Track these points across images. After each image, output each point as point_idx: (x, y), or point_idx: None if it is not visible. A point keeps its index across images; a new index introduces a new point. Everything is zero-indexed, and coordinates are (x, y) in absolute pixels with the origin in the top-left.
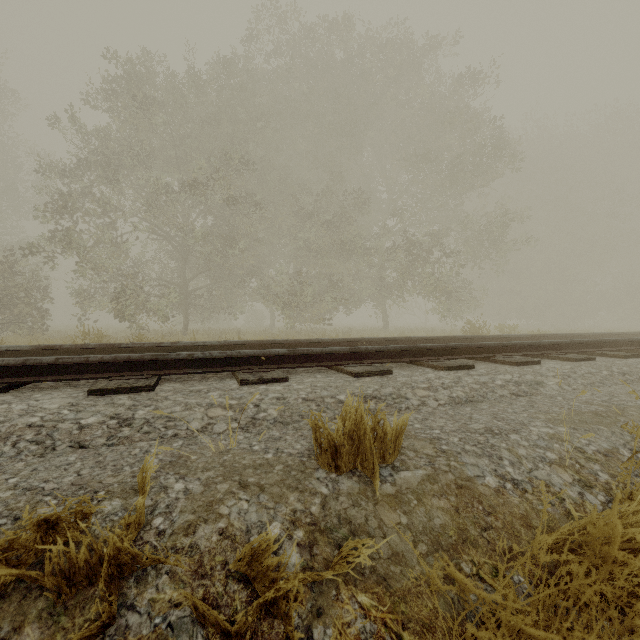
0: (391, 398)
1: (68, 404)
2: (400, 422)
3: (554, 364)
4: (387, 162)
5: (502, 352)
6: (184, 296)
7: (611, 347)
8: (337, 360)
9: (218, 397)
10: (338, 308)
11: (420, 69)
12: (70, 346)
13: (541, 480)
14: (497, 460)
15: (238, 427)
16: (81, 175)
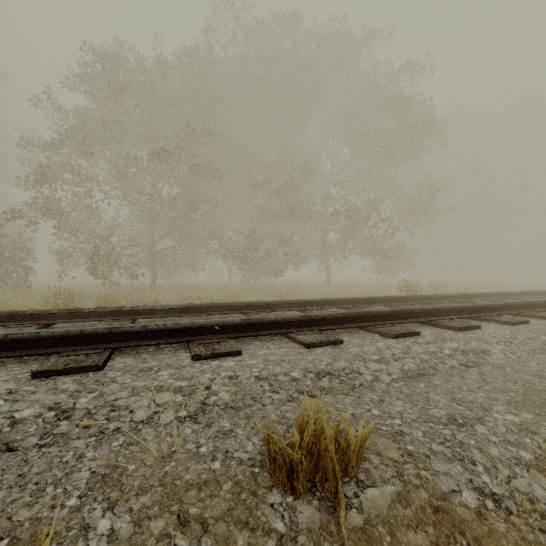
0: (344, 373)
1: (6, 391)
2: (365, 429)
3: (493, 328)
4: (330, 138)
5: (442, 315)
6: (152, 255)
7: (539, 308)
8: (289, 327)
9: (168, 377)
10: (287, 265)
11: (359, 57)
12: (34, 311)
13: (523, 493)
14: (470, 465)
15: (186, 415)
16: (59, 149)
